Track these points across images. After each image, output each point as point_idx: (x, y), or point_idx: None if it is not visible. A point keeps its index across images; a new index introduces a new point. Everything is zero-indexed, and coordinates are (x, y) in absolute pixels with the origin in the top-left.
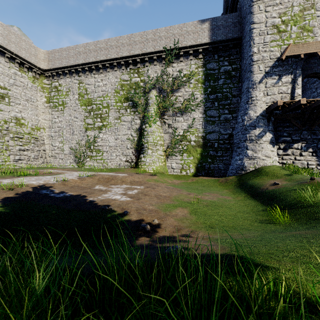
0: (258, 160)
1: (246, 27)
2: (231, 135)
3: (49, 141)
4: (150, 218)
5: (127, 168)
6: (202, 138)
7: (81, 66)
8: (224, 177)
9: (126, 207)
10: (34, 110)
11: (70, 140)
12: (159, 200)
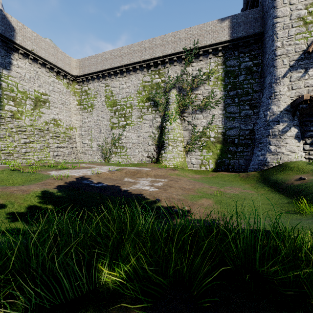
0: (282, 155)
1: (268, 22)
2: (252, 130)
3: (80, 139)
4: (180, 205)
5: (149, 163)
6: (222, 134)
7: (107, 71)
8: (245, 173)
9: (157, 196)
10: (68, 112)
11: (98, 138)
12: (184, 191)
